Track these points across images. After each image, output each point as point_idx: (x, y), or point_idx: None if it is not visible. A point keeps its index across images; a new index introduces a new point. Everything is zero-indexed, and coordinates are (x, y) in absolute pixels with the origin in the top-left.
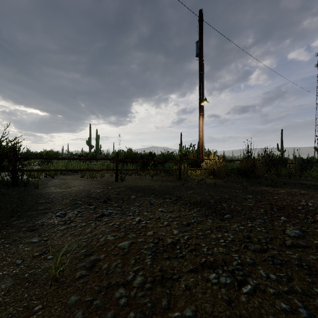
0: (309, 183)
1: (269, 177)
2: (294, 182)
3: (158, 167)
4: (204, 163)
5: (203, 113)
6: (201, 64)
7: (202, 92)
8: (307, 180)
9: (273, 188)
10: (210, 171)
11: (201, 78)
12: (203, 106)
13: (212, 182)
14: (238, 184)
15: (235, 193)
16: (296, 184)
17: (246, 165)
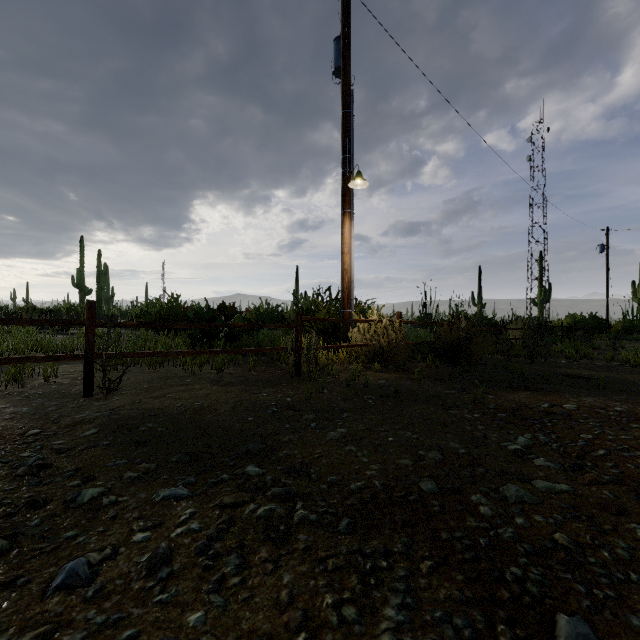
0: (578, 372)
1: (490, 360)
2: (551, 372)
3: (243, 340)
4: (357, 331)
5: (352, 209)
6: (349, 91)
7: (351, 160)
8: (568, 366)
9: (536, 396)
10: (372, 350)
11: (347, 126)
12: (352, 192)
13: (384, 382)
14: (445, 384)
15: (471, 427)
16: (561, 378)
17: (449, 335)
